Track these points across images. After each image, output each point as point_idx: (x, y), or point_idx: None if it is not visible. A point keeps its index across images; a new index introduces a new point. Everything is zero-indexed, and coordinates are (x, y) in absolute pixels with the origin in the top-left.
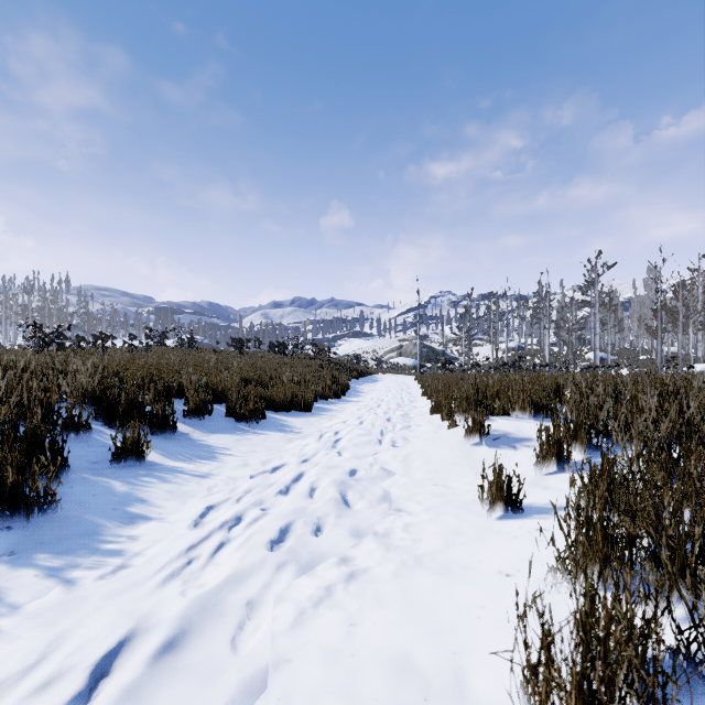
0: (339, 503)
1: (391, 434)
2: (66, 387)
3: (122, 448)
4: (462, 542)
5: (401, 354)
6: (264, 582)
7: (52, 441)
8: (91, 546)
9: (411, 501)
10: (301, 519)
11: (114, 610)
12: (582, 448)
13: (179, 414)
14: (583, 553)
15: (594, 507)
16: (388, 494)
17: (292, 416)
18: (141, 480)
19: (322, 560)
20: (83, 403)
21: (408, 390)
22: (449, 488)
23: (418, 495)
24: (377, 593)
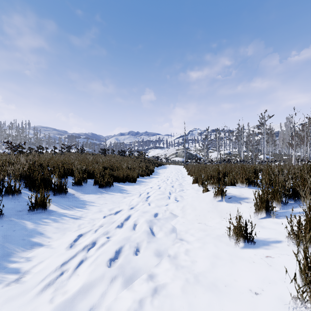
0: (148, 235)
1: (174, 194)
2: (10, 171)
3: (35, 203)
4: (221, 264)
5: (177, 156)
6: (100, 295)
7: None
8: (2, 265)
9: (187, 234)
10: (126, 246)
11: None
12: (277, 204)
13: (70, 184)
14: None
15: None
16: (174, 228)
17: (126, 185)
18: (43, 221)
19: (137, 276)
20: (20, 179)
21: (180, 172)
22: (208, 225)
23: (191, 229)
24: (172, 307)
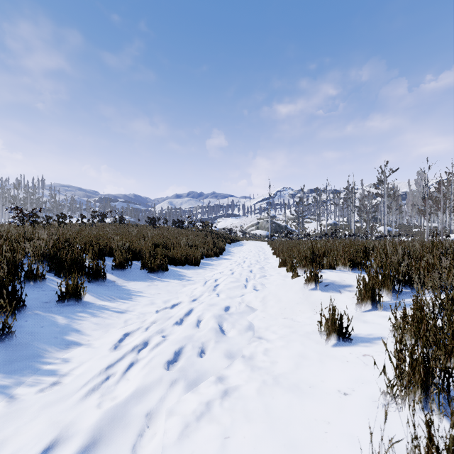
0: (217, 333)
1: (253, 281)
2: (29, 249)
3: (65, 292)
4: (307, 365)
5: (258, 227)
6: (159, 398)
7: (12, 288)
8: (34, 367)
9: (268, 331)
10: (189, 345)
11: (40, 424)
12: (388, 293)
13: (109, 268)
14: (408, 381)
15: (416, 344)
16: (251, 325)
17: (186, 269)
18: (77, 315)
19: (203, 378)
20: (41, 260)
21: (263, 251)
22: (295, 321)
23: (273, 326)
24: (245, 408)
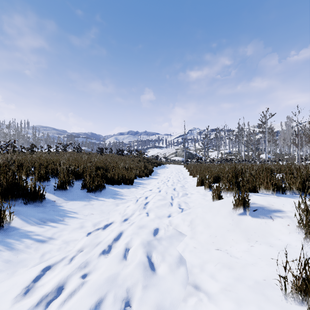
0: (144, 277)
1: (177, 200)
2: None
3: None
4: None
5: (176, 155)
6: None
7: None
8: None
9: (204, 273)
10: (105, 306)
11: None
12: None
13: (52, 188)
14: None
15: None
16: (183, 260)
17: (121, 188)
18: None
19: None
20: None
21: (181, 172)
22: (232, 256)
23: (207, 262)
24: None
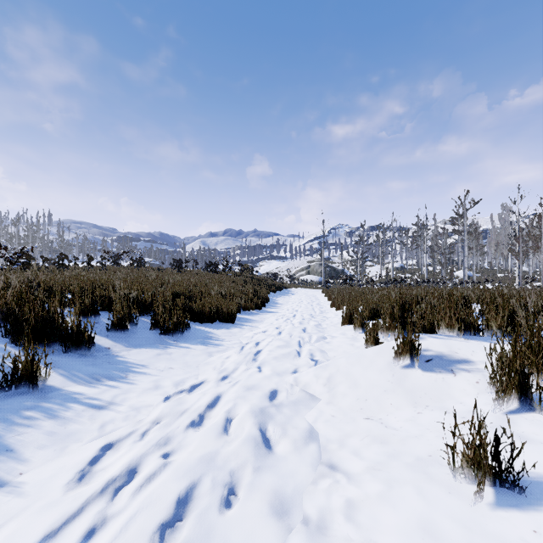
0: (256, 454)
1: (309, 347)
2: None
3: (12, 374)
4: None
5: (309, 272)
6: None
7: None
8: None
9: (345, 449)
10: (202, 488)
11: None
12: (540, 377)
13: (103, 328)
14: None
15: None
16: (314, 433)
17: (216, 328)
18: (22, 416)
19: None
20: None
21: (317, 302)
22: (388, 427)
23: (351, 436)
24: None
